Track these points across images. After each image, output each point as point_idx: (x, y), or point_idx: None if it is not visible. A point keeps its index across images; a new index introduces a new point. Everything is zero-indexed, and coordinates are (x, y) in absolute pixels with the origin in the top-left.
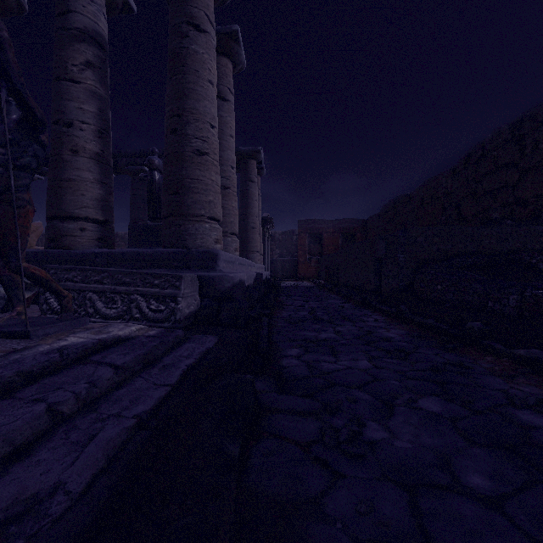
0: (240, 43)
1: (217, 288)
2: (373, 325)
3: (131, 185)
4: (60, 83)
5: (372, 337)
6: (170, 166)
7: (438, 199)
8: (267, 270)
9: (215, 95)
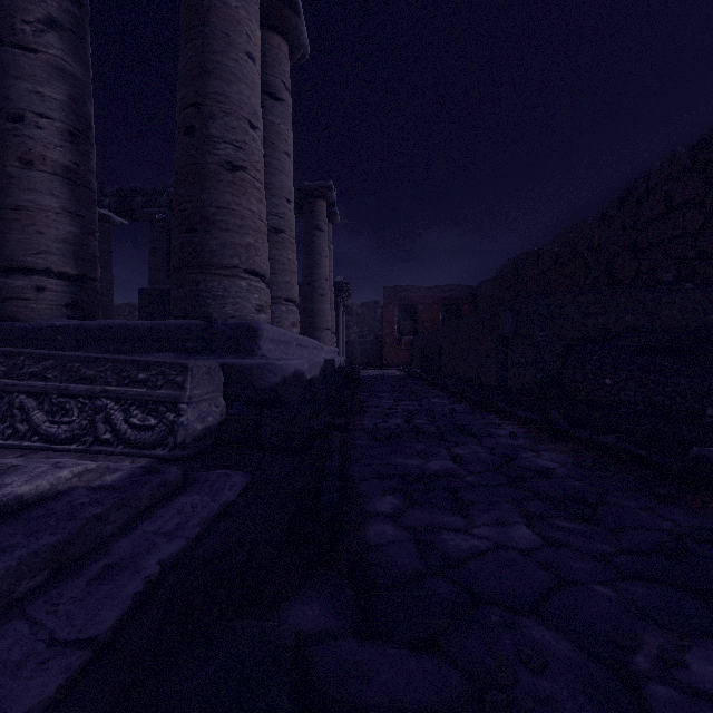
0: (300, 13)
1: (256, 386)
2: (511, 443)
3: (150, 235)
4: (3, 50)
5: (517, 468)
6: (182, 187)
7: (579, 256)
8: (342, 354)
9: (258, 78)
